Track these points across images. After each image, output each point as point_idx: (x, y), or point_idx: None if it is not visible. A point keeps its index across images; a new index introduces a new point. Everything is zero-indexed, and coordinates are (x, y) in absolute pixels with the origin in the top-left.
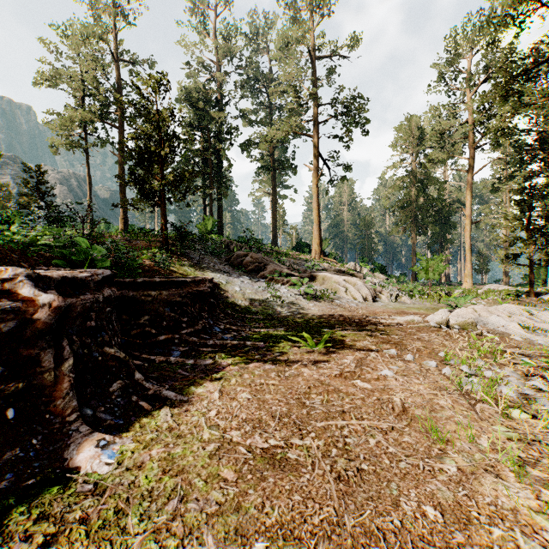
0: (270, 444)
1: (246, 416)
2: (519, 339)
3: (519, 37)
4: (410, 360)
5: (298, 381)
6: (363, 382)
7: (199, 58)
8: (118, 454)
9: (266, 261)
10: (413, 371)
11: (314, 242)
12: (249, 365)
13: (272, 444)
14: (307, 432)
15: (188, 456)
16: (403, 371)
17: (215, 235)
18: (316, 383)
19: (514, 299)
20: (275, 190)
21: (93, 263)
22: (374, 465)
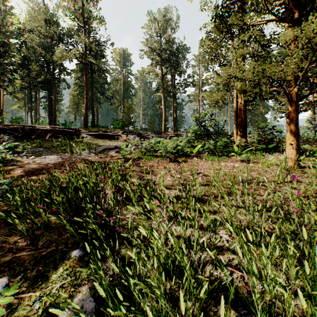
0: None
1: None
2: None
3: None
4: None
5: None
6: None
7: None
8: None
9: None
10: None
11: None
12: None
13: None
14: None
15: None
16: None
17: None
18: None
19: None
20: None
21: None
22: None
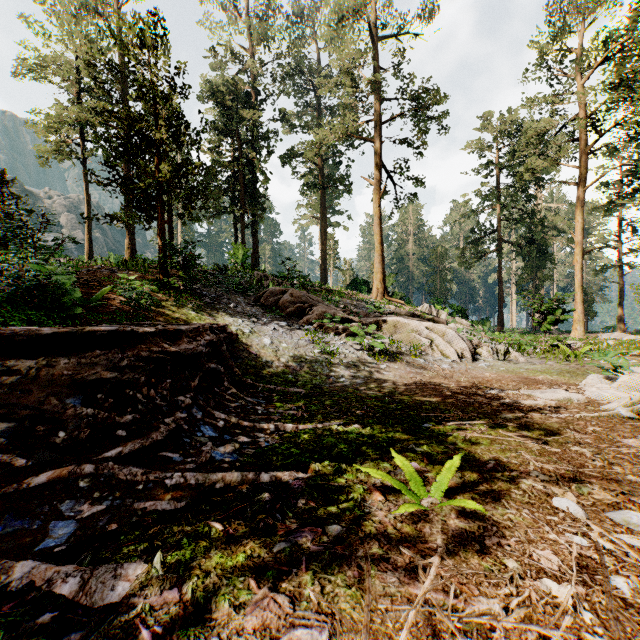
0: None
1: None
2: None
3: None
4: None
5: None
6: None
7: (227, 43)
8: None
9: (312, 300)
10: None
11: (375, 277)
12: (242, 620)
13: None
14: None
15: None
16: None
17: (247, 268)
18: None
19: None
20: (325, 214)
21: None
22: None
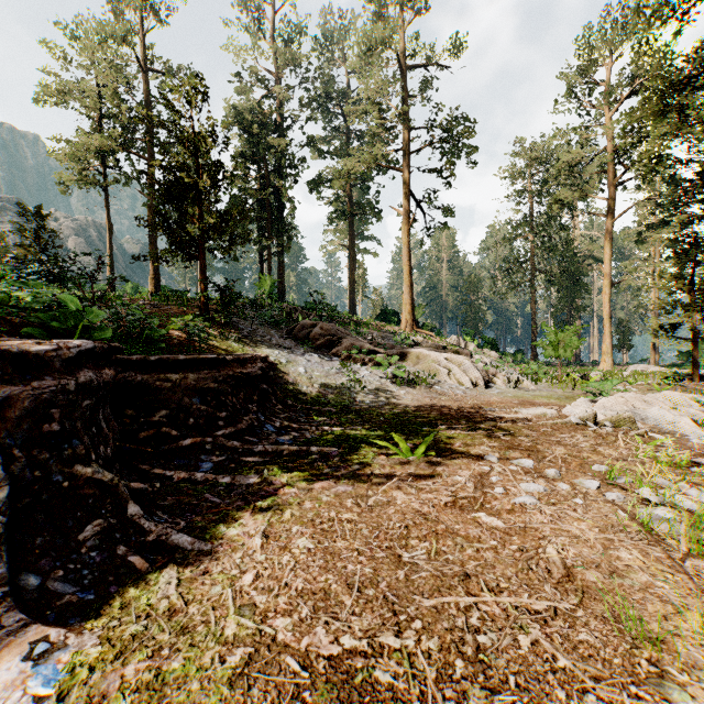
0: (343, 647)
1: (303, 585)
2: (697, 441)
3: (679, 33)
4: (555, 477)
5: (388, 514)
6: (489, 515)
7: (253, 68)
8: (65, 672)
9: (341, 333)
10: (564, 495)
11: (404, 309)
12: (313, 486)
13: (346, 647)
14: (408, 619)
15: (191, 680)
16: (548, 497)
17: (274, 300)
18: (417, 519)
19: (673, 385)
20: (353, 242)
21: (87, 333)
22: (538, 703)
